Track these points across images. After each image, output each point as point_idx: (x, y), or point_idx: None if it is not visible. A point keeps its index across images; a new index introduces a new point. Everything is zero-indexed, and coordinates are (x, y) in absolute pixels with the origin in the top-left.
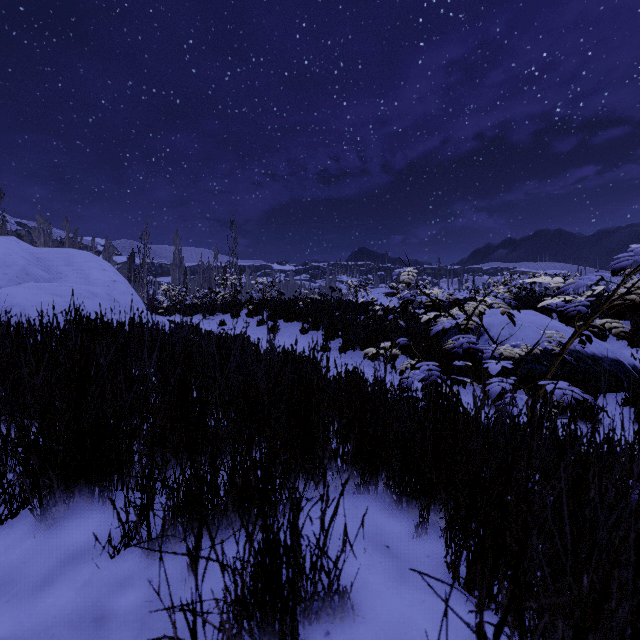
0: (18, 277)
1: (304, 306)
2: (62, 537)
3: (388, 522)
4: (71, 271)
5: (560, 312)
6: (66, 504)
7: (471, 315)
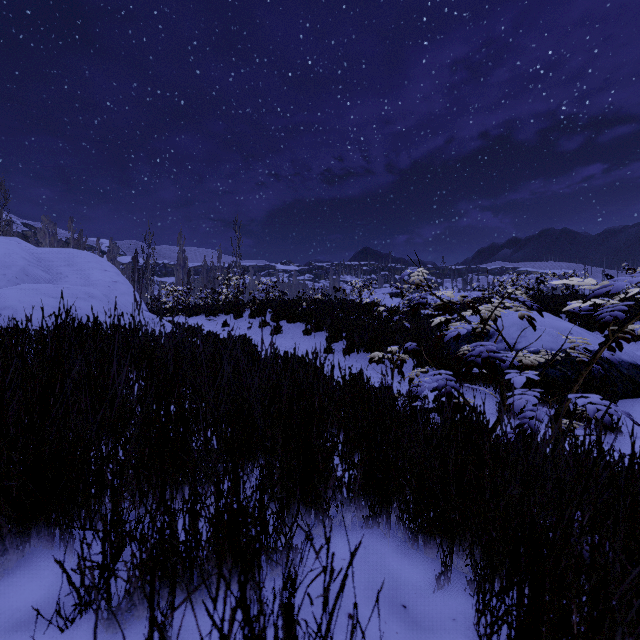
0: (17, 278)
1: (307, 307)
2: (8, 597)
3: (403, 568)
4: (72, 272)
5: (569, 313)
6: (20, 551)
7: (488, 319)
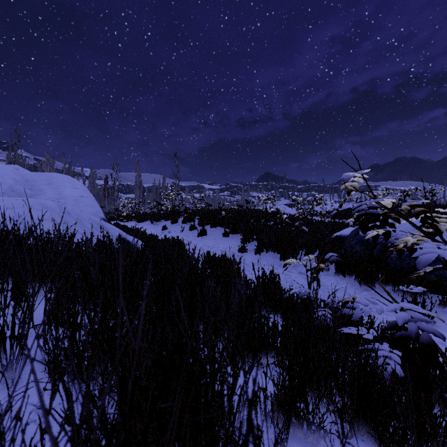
0: (5, 193)
1: (226, 215)
2: None
3: None
4: (49, 189)
5: None
6: None
7: None
